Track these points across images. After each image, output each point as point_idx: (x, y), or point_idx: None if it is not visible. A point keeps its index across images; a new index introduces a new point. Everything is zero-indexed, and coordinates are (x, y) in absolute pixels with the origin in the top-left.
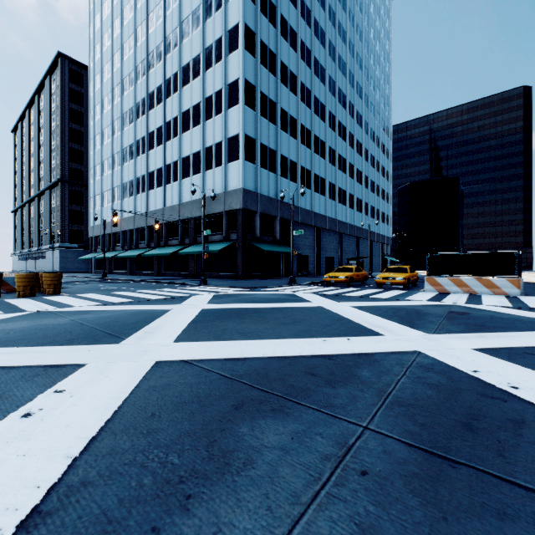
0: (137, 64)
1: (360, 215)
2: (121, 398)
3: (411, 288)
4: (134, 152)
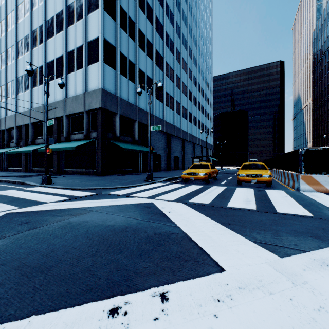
0: None
1: (195, 128)
2: None
3: (273, 185)
4: (4, 59)
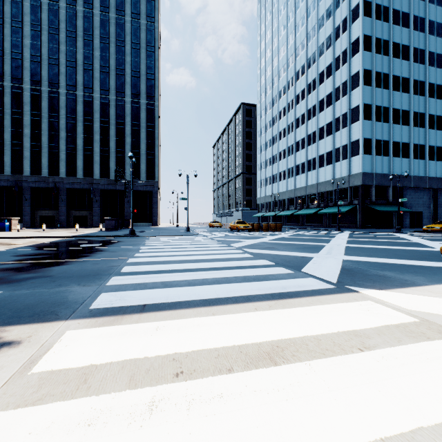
0: (288, 102)
1: None
2: (346, 240)
3: None
4: (286, 154)
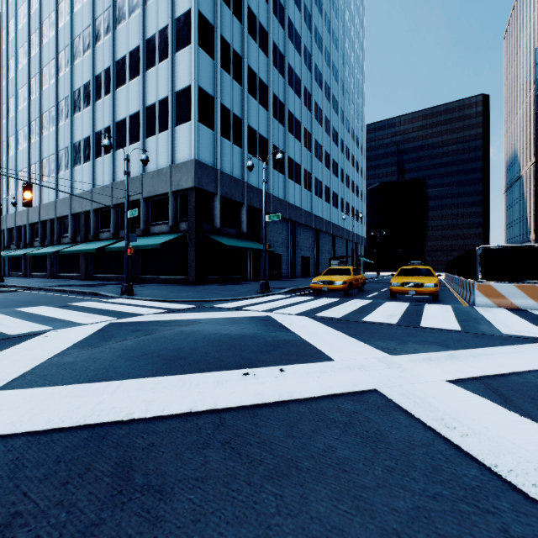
0: (59, 2)
1: (336, 211)
2: None
3: (442, 299)
4: (55, 117)
